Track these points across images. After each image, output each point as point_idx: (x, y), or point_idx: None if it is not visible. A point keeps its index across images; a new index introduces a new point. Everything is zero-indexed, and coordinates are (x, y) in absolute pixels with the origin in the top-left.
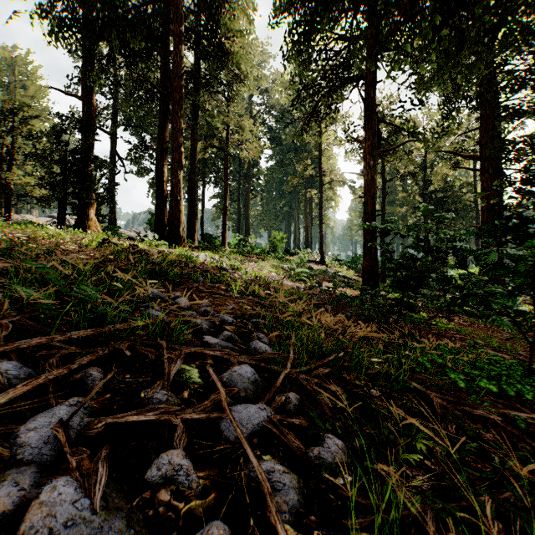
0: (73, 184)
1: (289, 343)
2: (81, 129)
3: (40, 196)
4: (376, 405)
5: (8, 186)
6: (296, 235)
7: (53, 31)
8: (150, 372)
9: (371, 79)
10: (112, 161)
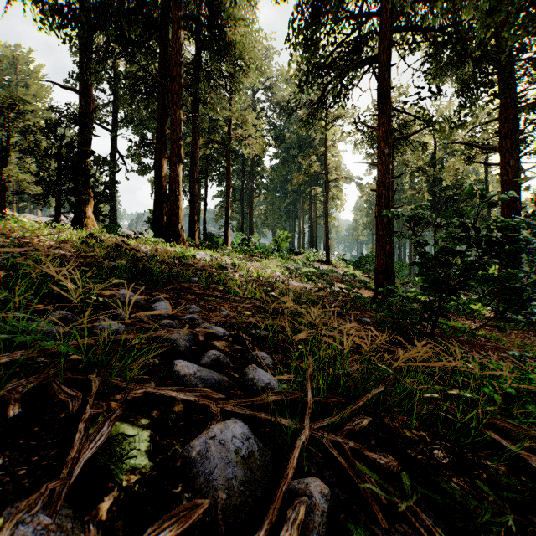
0: (68, 179)
1: (301, 366)
2: (76, 122)
3: (36, 193)
4: (468, 504)
5: (3, 183)
6: (300, 234)
7: (47, 20)
8: (52, 446)
9: (386, 59)
10: (113, 159)
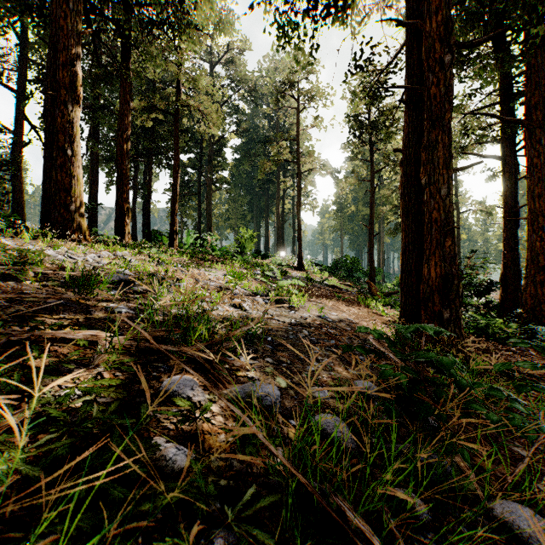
0: None
1: None
2: None
3: None
4: None
5: None
6: (266, 236)
7: None
8: None
9: None
10: (18, 128)
